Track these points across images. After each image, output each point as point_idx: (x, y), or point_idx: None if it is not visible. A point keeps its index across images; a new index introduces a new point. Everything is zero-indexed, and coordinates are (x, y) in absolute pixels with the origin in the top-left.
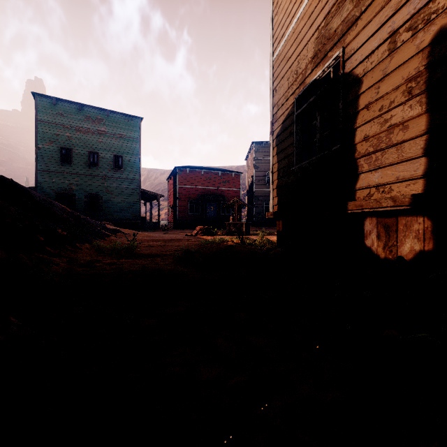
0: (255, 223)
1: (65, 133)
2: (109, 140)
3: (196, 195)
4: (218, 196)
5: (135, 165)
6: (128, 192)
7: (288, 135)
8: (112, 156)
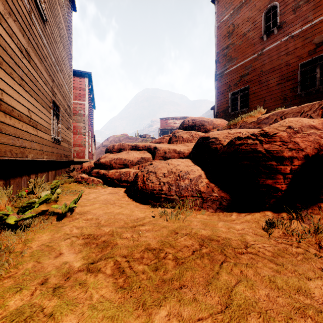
0: None
1: None
2: None
3: None
4: None
5: None
6: None
7: None
8: None
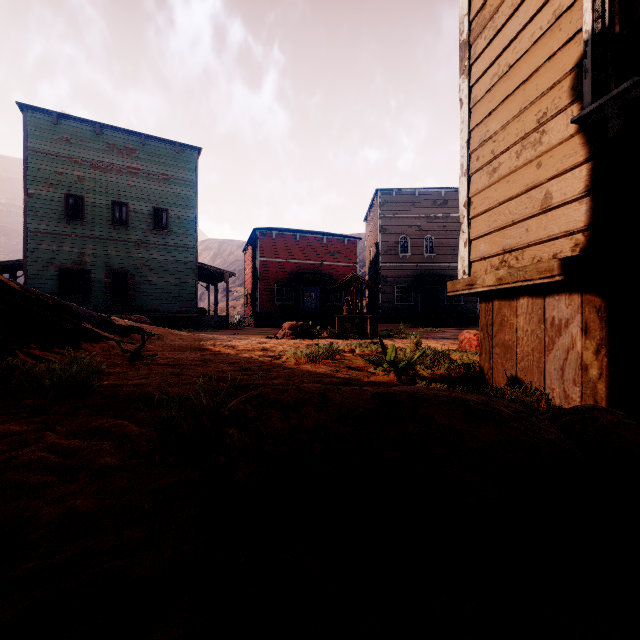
0: (380, 318)
1: (73, 171)
2: (146, 184)
3: (287, 274)
4: (322, 275)
5: (189, 224)
6: (178, 268)
7: (541, 33)
8: (151, 210)
